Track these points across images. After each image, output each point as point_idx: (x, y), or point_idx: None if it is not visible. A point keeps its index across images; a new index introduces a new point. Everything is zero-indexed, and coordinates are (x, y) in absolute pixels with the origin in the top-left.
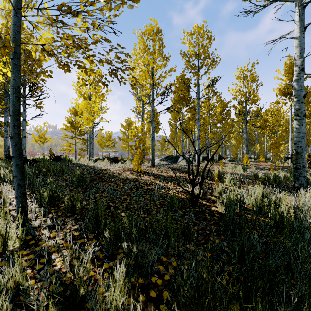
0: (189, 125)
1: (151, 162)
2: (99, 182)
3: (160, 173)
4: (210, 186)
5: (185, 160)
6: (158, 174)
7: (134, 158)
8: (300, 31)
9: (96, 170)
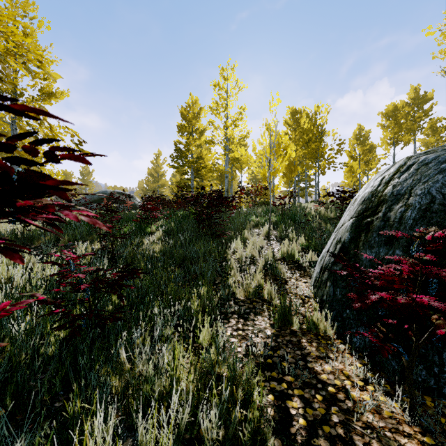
0: None
1: None
2: None
3: None
4: None
5: None
6: None
7: None
8: None
9: None
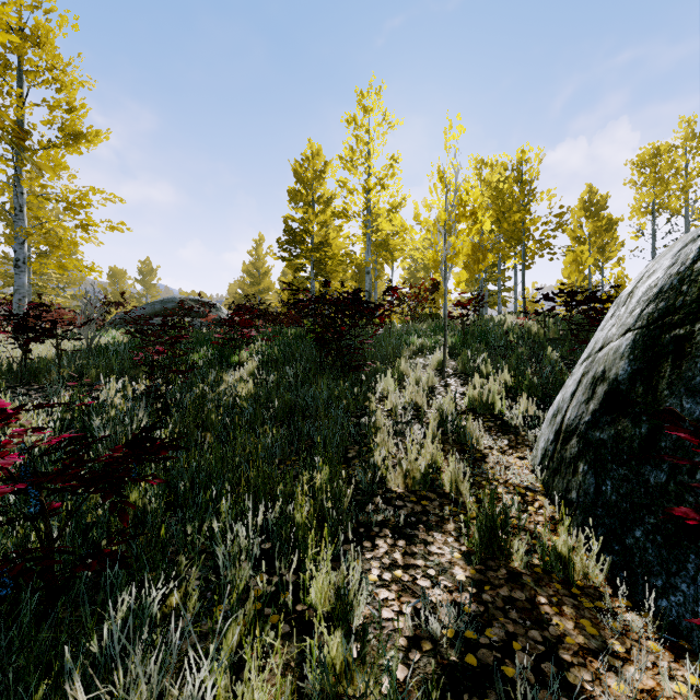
0: None
1: None
2: None
3: None
4: None
5: None
6: None
7: None
8: None
9: None
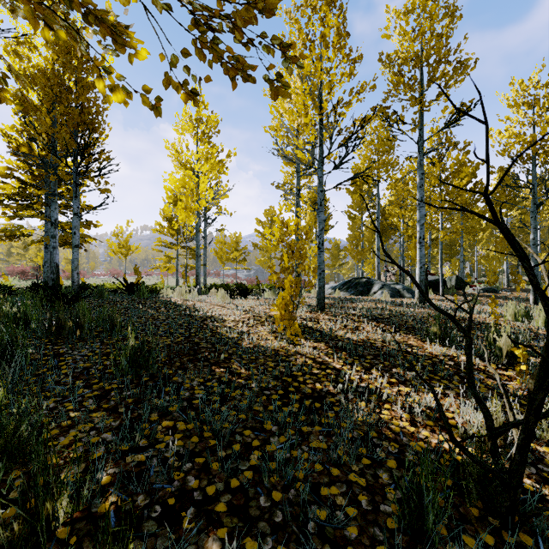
0: (393, 216)
1: (318, 300)
2: (186, 365)
3: (342, 330)
4: (509, 393)
5: (386, 289)
6: (337, 335)
7: (278, 298)
8: None
9: (194, 321)
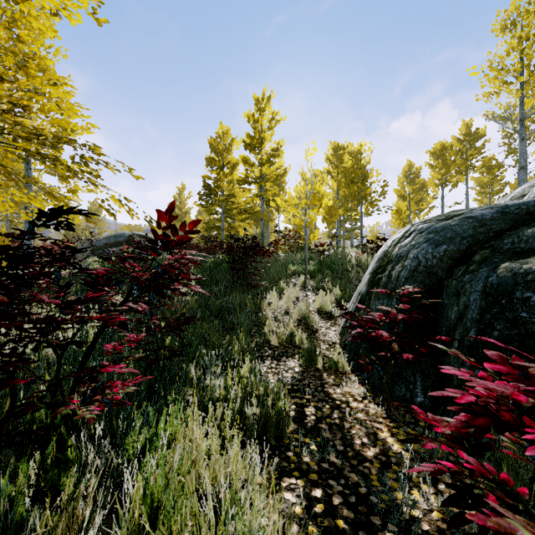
0: None
1: None
2: None
3: None
4: None
5: None
6: None
7: None
8: (519, 142)
9: None
